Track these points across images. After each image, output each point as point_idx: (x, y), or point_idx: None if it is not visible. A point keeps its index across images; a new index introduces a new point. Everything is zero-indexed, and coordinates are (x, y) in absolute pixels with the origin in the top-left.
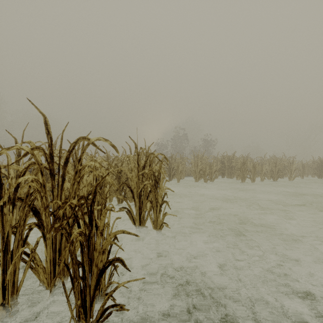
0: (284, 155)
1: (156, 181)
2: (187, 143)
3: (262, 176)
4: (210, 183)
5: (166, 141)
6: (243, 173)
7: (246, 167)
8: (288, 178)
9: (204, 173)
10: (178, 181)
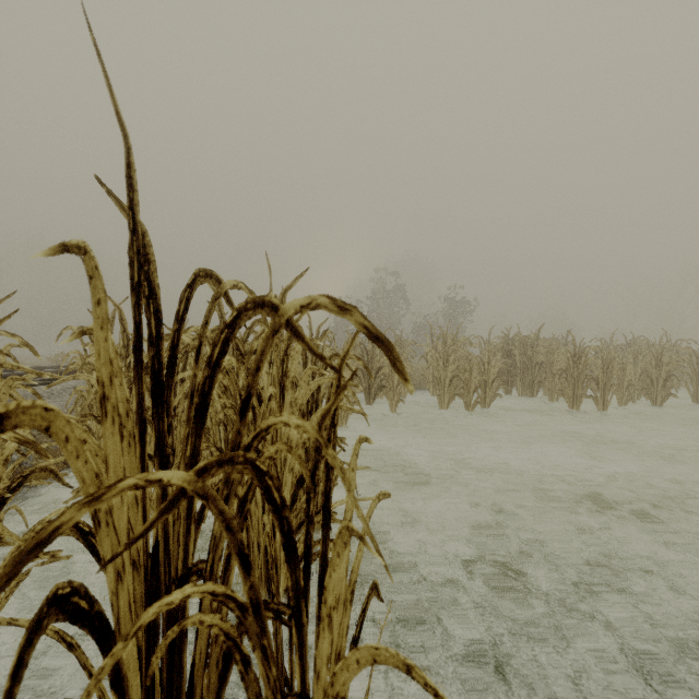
0: (665, 334)
1: (288, 549)
2: (407, 306)
3: (624, 392)
4: (480, 412)
5: (357, 302)
6: (574, 384)
7: (582, 367)
8: (692, 397)
9: (466, 384)
10: (392, 408)
